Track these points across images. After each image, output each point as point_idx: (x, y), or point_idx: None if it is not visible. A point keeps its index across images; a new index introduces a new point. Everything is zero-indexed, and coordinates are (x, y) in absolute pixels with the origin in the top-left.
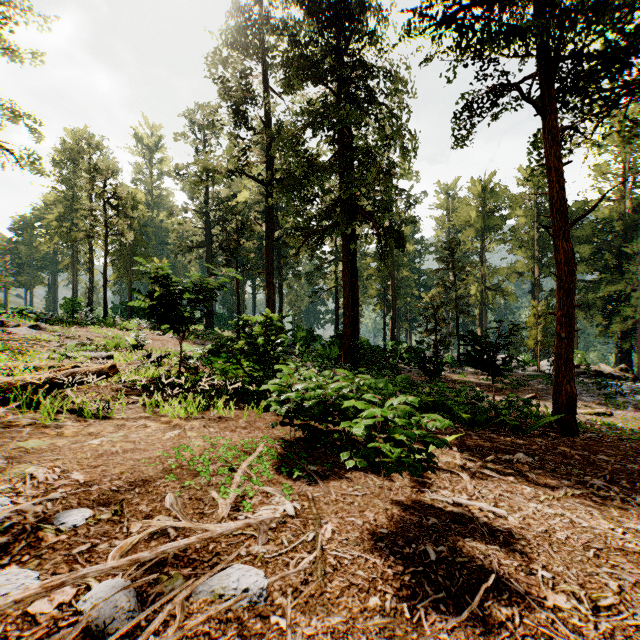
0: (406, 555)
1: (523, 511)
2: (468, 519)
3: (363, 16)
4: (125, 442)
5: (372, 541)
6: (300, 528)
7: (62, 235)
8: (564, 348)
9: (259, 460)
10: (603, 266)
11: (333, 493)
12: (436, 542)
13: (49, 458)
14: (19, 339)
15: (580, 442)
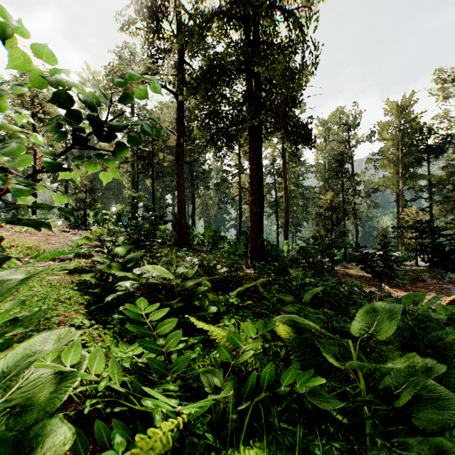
0: None
1: None
2: None
3: None
4: None
5: None
6: None
7: None
8: None
9: None
10: None
11: None
12: None
13: None
14: None
15: None
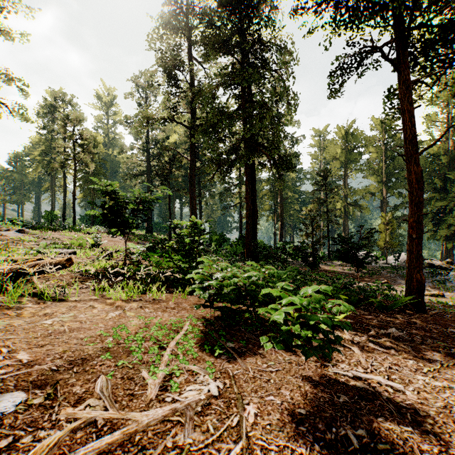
0: (329, 441)
1: (414, 384)
2: (372, 394)
3: (261, 4)
4: (73, 322)
5: (293, 424)
6: (224, 410)
7: (44, 166)
8: (415, 246)
9: (185, 338)
10: (433, 188)
11: (250, 370)
12: (353, 423)
13: (2, 338)
14: (7, 239)
15: (429, 317)
